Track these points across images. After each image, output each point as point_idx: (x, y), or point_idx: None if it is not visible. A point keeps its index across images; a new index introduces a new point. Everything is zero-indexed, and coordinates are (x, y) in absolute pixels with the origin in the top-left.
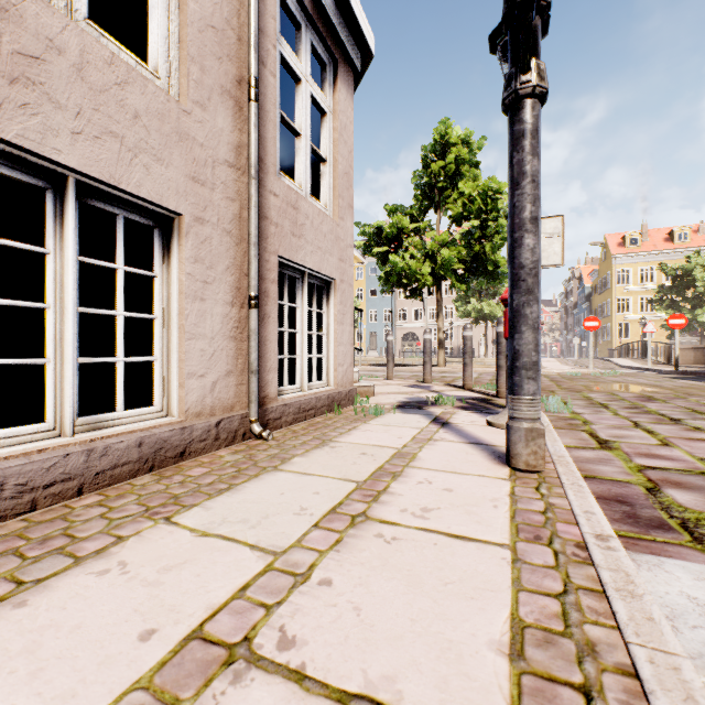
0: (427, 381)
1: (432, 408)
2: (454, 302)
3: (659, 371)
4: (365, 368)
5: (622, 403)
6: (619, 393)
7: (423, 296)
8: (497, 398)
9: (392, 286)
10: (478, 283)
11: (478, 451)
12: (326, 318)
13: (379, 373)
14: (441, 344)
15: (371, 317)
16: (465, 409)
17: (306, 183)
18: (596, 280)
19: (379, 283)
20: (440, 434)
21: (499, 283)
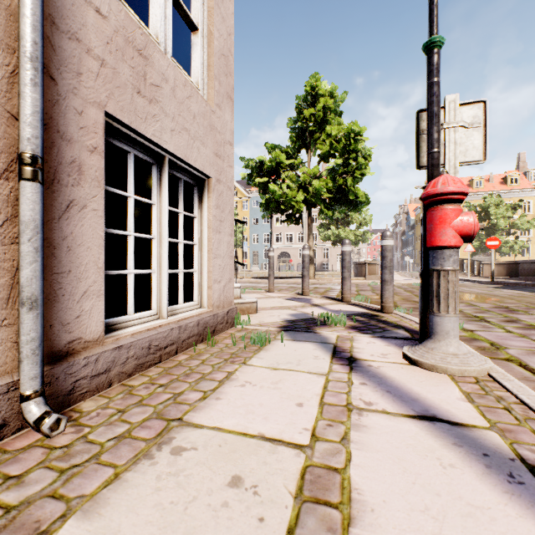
0: (306, 294)
1: (323, 330)
2: (318, 228)
3: (478, 282)
4: (248, 280)
5: (494, 315)
6: (476, 304)
7: (302, 215)
8: (382, 313)
9: (272, 212)
10: (340, 211)
11: (454, 449)
12: (198, 225)
13: (261, 285)
14: (311, 260)
15: (254, 240)
16: (360, 331)
17: (166, 38)
18: (419, 214)
19: (260, 209)
20: (357, 390)
21: (357, 211)
